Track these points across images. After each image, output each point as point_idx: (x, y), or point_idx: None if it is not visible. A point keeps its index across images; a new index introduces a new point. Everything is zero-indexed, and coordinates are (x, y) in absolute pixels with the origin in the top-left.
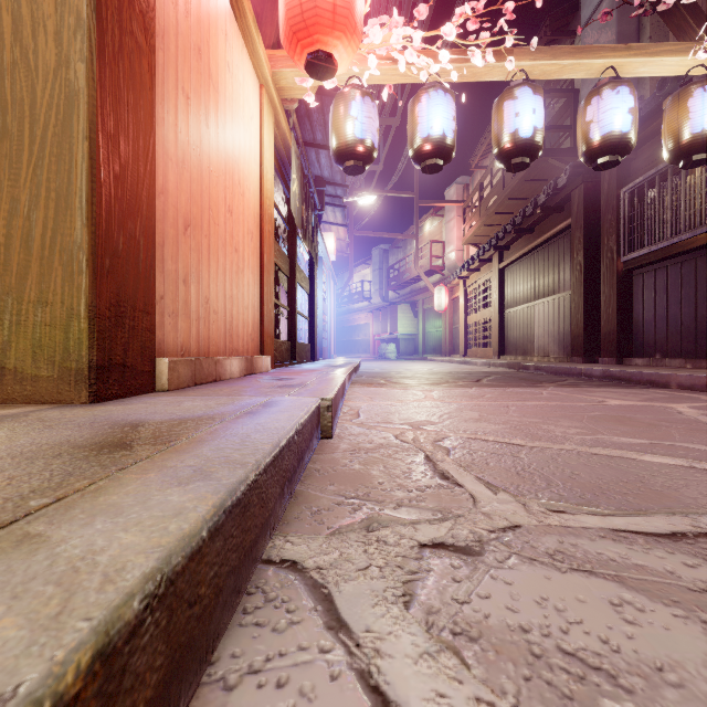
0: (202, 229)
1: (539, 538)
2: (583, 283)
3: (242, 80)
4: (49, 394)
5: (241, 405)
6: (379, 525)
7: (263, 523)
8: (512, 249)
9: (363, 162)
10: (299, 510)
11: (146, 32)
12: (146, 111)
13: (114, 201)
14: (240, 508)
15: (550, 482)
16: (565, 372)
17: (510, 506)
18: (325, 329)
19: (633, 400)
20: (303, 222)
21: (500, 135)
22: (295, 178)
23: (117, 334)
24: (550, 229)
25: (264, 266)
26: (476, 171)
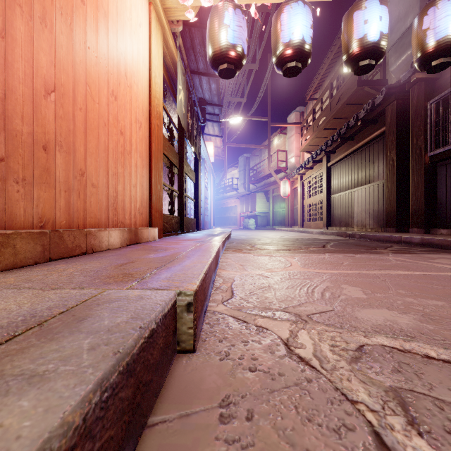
0: (75, 100)
1: None
2: (395, 173)
3: None
4: None
5: None
6: None
7: None
8: (337, 152)
9: (235, 66)
10: None
11: None
12: None
13: None
14: None
15: None
16: (386, 240)
17: None
18: (207, 209)
19: None
20: (188, 126)
21: (350, 41)
22: (181, 89)
23: None
24: (367, 136)
25: (152, 153)
26: (309, 103)
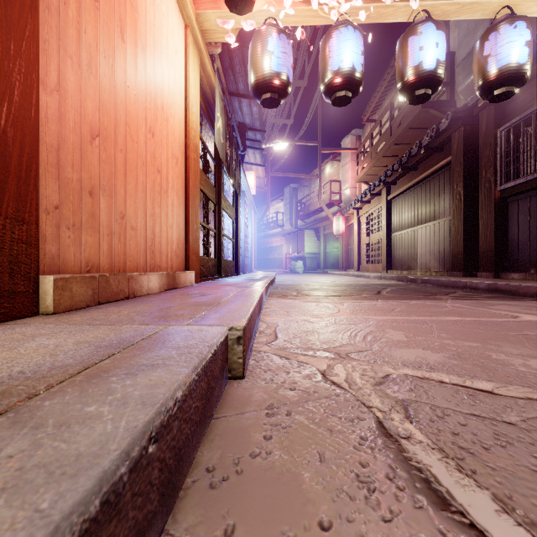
0: (116, 142)
1: None
2: (463, 209)
3: (166, 12)
4: None
5: (106, 347)
6: None
7: None
8: (398, 184)
9: (279, 95)
10: None
11: None
12: None
13: None
14: None
15: None
16: (450, 285)
17: None
18: (247, 249)
19: None
20: (227, 157)
21: (405, 68)
22: (219, 116)
23: None
24: (432, 166)
25: (189, 190)
26: (367, 125)
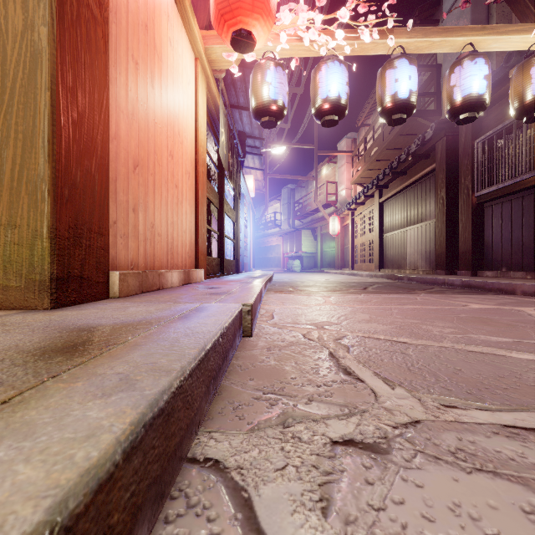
0: (148, 168)
1: (439, 434)
2: (445, 213)
3: (181, 53)
4: (17, 301)
5: (176, 311)
6: (293, 420)
7: (188, 423)
8: (389, 187)
9: (276, 118)
10: (223, 405)
11: (100, 6)
12: (100, 70)
13: (72, 142)
14: (162, 417)
15: (438, 377)
16: (431, 282)
17: (408, 401)
18: (246, 249)
19: (489, 304)
20: (229, 166)
21: (383, 96)
22: (223, 131)
23: (75, 251)
24: (419, 172)
25: (199, 199)
26: (361, 128)
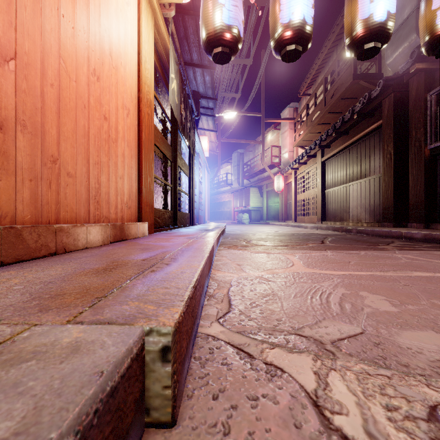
0: (44, 74)
1: None
2: (393, 167)
3: None
4: None
5: None
6: None
7: None
8: (331, 147)
9: (230, 50)
10: None
11: None
12: None
13: None
14: None
15: None
16: (385, 235)
17: None
18: (201, 203)
19: None
20: (181, 117)
21: (354, 22)
22: (174, 77)
23: None
24: (363, 130)
25: (142, 143)
26: (302, 98)
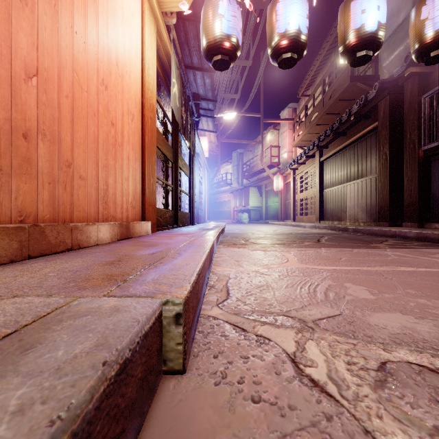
0: (60, 87)
1: None
2: (389, 168)
3: None
4: None
5: None
6: None
7: None
8: (329, 147)
9: (229, 57)
10: None
11: None
12: None
13: None
14: None
15: None
16: (380, 234)
17: None
18: (201, 203)
19: None
20: (182, 120)
21: (347, 31)
22: (175, 82)
23: None
24: (359, 131)
25: (145, 146)
26: (301, 99)
